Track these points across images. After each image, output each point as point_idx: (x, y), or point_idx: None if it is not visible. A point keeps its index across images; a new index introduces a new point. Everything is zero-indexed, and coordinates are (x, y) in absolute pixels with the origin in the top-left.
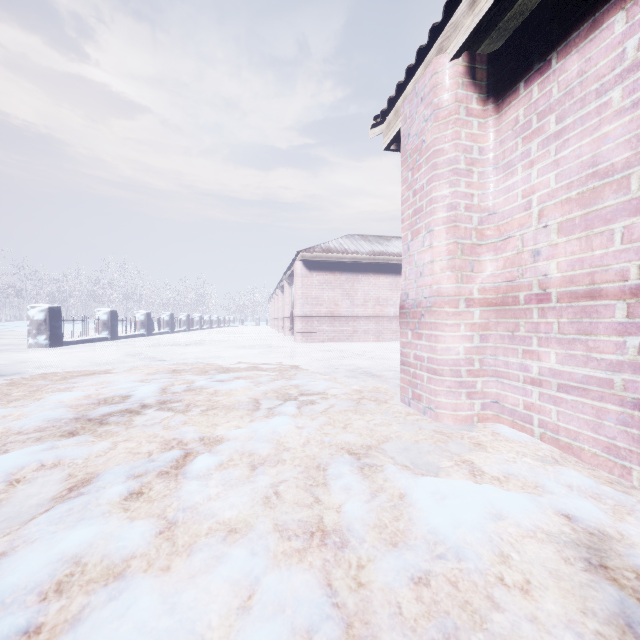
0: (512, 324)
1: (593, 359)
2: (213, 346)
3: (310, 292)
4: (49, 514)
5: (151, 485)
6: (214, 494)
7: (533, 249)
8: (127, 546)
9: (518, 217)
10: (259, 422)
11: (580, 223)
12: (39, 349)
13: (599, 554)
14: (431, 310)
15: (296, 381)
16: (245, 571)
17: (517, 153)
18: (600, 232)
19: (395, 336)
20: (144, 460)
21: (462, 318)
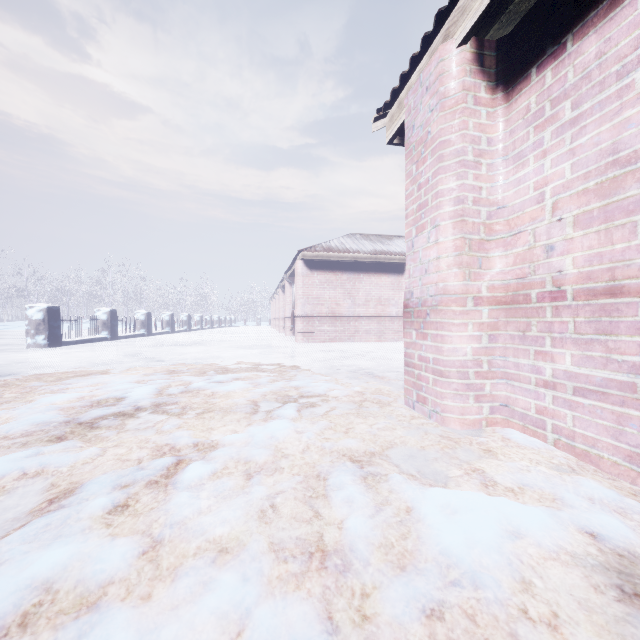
0: (523, 323)
1: (613, 361)
2: (213, 346)
3: (311, 292)
4: (23, 531)
5: (138, 496)
6: (205, 507)
7: (546, 244)
8: (105, 570)
9: (530, 210)
10: (257, 426)
11: (599, 215)
12: (38, 349)
13: (632, 580)
14: (437, 309)
15: (296, 382)
16: (235, 601)
17: (528, 143)
18: (621, 224)
19: (397, 336)
20: (133, 468)
21: (470, 317)
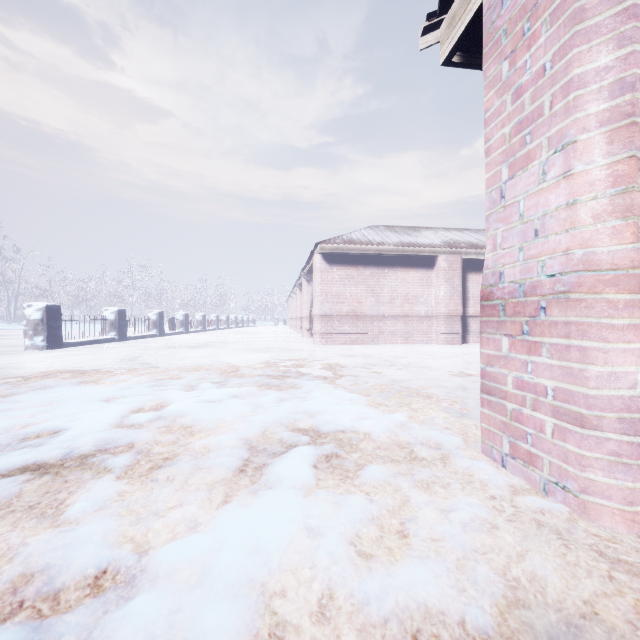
0: None
1: None
2: (223, 349)
3: (330, 288)
4: None
5: None
6: None
7: None
8: None
9: None
10: (235, 513)
11: None
12: (36, 351)
13: None
14: (569, 298)
15: (311, 405)
16: None
17: None
18: None
19: (426, 338)
20: None
21: None
